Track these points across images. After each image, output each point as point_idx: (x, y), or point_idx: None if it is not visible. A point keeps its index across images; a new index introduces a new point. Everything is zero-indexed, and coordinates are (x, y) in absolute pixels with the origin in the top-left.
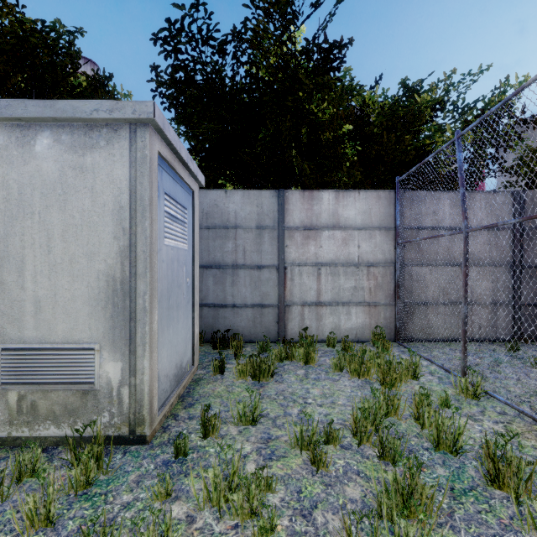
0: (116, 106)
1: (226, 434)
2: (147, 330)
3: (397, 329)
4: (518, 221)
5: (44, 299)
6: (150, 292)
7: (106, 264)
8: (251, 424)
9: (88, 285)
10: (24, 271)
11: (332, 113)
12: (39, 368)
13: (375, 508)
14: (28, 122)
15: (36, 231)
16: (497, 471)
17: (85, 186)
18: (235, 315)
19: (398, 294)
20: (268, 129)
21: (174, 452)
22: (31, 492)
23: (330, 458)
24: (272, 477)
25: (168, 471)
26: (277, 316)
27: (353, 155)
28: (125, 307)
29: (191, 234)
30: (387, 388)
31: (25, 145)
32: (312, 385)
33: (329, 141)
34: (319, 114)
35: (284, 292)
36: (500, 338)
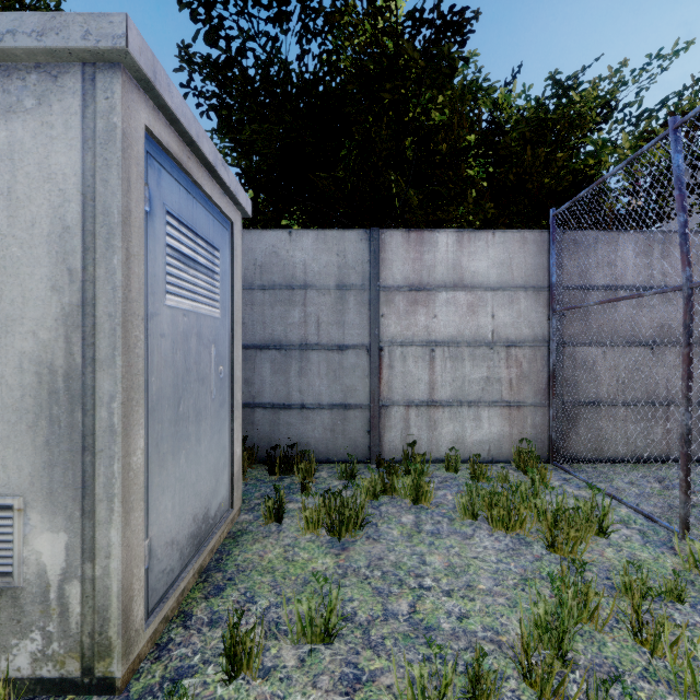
0: (50, 25)
1: (274, 666)
2: (116, 470)
3: (552, 443)
4: None
5: None
6: (124, 395)
7: (37, 341)
8: (322, 641)
9: (1, 382)
10: None
11: (452, 114)
12: None
13: None
14: None
15: None
16: None
17: None
18: (304, 421)
19: (554, 388)
20: (354, 140)
21: None
22: None
23: None
24: None
25: None
26: (368, 423)
27: (482, 180)
28: (73, 425)
29: (228, 293)
30: (558, 555)
31: None
32: (429, 547)
33: (447, 154)
34: (429, 122)
35: (378, 386)
36: None
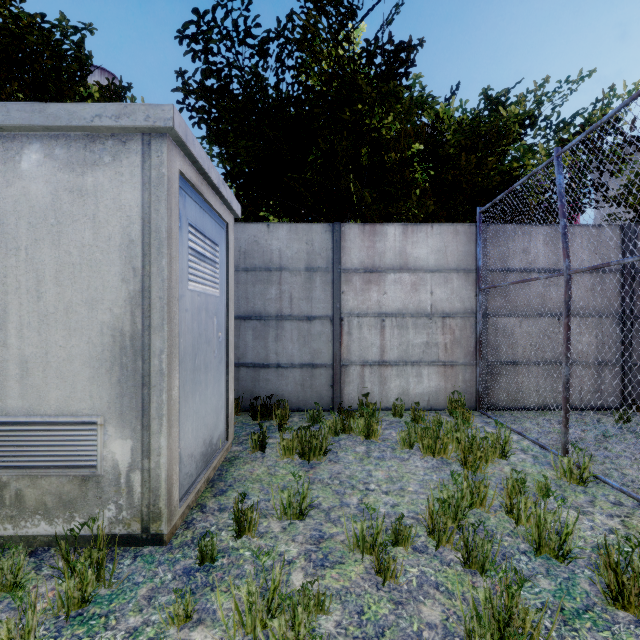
0: (124, 111)
1: (266, 531)
2: (164, 398)
3: (479, 394)
4: (638, 259)
5: (32, 360)
6: (168, 350)
7: (112, 314)
8: (298, 519)
9: (89, 341)
10: (7, 323)
11: (399, 129)
12: (26, 448)
13: (461, 637)
14: (12, 132)
15: (22, 271)
16: (621, 587)
17: (84, 214)
18: (279, 378)
19: (480, 351)
20: (320, 149)
21: (199, 557)
22: (9, 613)
23: (399, 565)
24: (324, 594)
25: (189, 582)
26: (331, 379)
27: (424, 181)
28: (136, 369)
29: (224, 277)
30: (469, 470)
31: (8, 161)
32: (375, 466)
33: (395, 163)
34: (382, 131)
35: (339, 349)
36: (613, 408)
